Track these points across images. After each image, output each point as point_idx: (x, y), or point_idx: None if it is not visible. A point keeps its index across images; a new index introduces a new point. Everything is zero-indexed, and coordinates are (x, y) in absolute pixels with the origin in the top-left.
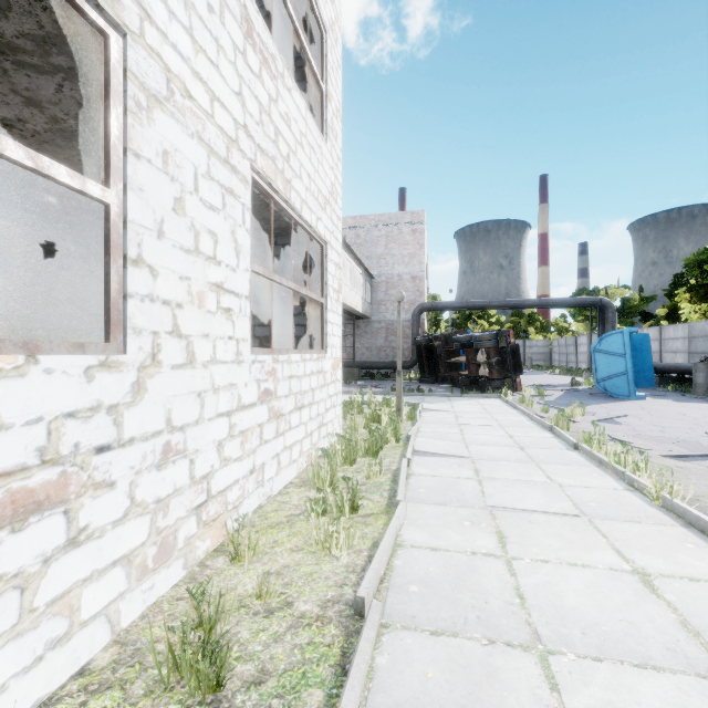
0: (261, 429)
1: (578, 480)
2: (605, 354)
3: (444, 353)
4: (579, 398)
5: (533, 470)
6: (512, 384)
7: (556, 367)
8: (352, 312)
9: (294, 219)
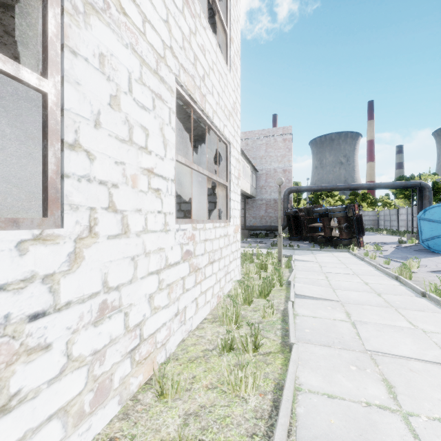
0: (183, 281)
1: (437, 327)
2: (428, 221)
3: (306, 220)
4: (408, 253)
5: (395, 315)
6: (357, 242)
7: (383, 230)
8: (243, 194)
9: (208, 125)
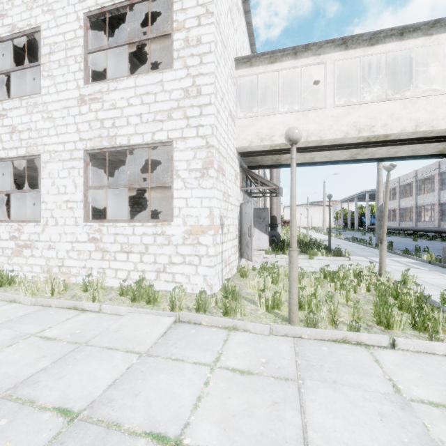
0: (91, 253)
1: None
2: None
3: None
4: None
5: None
6: None
7: None
8: None
9: (128, 149)
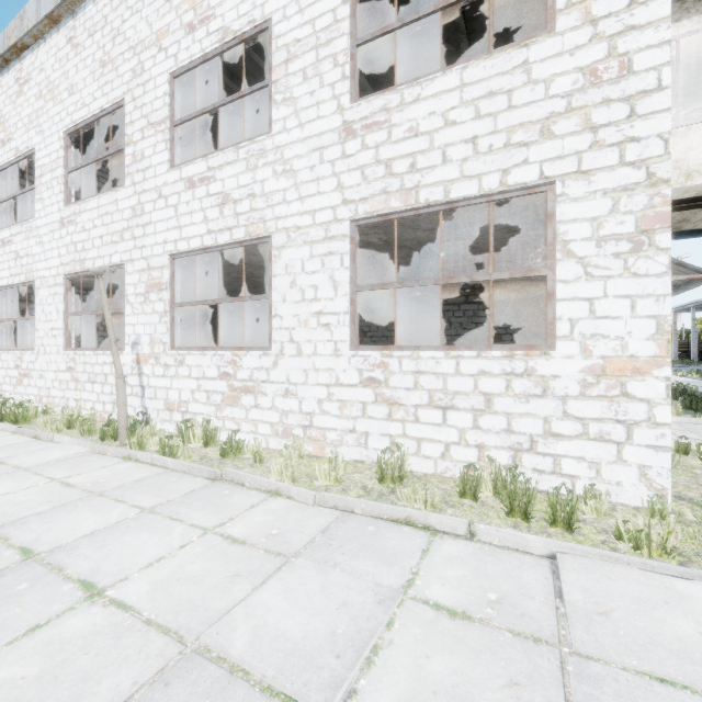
0: (364, 406)
1: None
2: None
3: None
4: None
5: None
6: None
7: None
8: None
9: (441, 210)
